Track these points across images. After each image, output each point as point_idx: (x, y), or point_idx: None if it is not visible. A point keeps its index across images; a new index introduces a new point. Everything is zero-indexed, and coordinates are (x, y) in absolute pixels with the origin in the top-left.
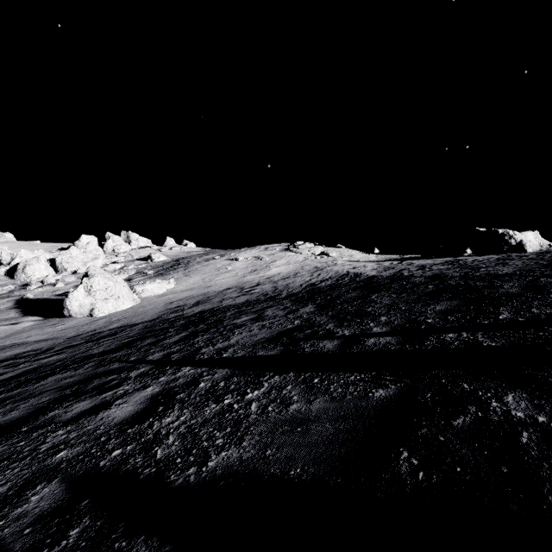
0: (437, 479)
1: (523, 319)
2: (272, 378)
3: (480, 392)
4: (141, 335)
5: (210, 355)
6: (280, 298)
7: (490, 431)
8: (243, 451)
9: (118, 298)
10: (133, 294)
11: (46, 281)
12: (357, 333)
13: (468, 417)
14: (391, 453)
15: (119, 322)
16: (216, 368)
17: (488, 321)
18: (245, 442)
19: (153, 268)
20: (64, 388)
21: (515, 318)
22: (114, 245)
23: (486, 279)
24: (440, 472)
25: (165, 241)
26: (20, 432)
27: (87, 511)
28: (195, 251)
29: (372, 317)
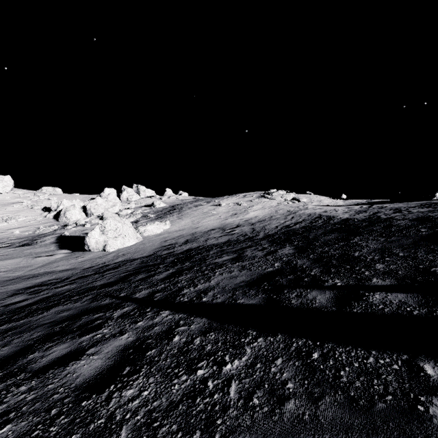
0: None
1: None
2: (256, 340)
3: None
4: (136, 270)
5: (190, 298)
6: (258, 239)
7: None
8: None
9: (125, 237)
10: (137, 233)
11: (78, 223)
12: (352, 284)
13: None
14: None
15: (123, 256)
16: (194, 316)
17: None
18: None
19: (155, 213)
20: (56, 323)
21: None
22: (127, 195)
23: None
24: None
25: (165, 192)
26: None
27: None
28: (187, 199)
29: (364, 264)
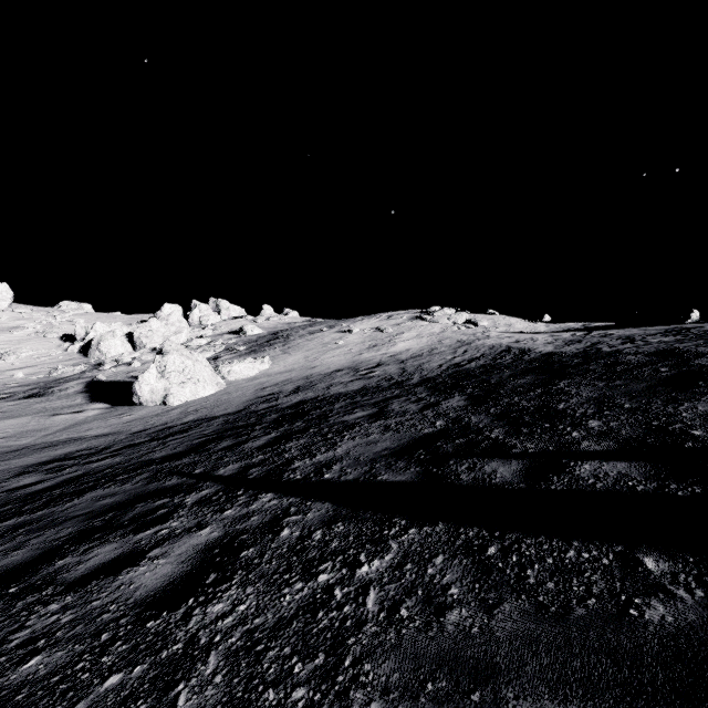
0: None
1: None
2: (406, 532)
3: None
4: (217, 434)
5: (305, 474)
6: (411, 385)
7: None
8: None
9: (198, 382)
10: (217, 377)
11: (121, 360)
12: (552, 449)
13: None
14: None
15: (196, 413)
16: (312, 501)
17: None
18: None
19: (245, 344)
20: (95, 515)
21: None
22: (201, 315)
23: None
24: None
25: (261, 310)
26: (4, 596)
27: None
28: (298, 322)
29: (571, 421)
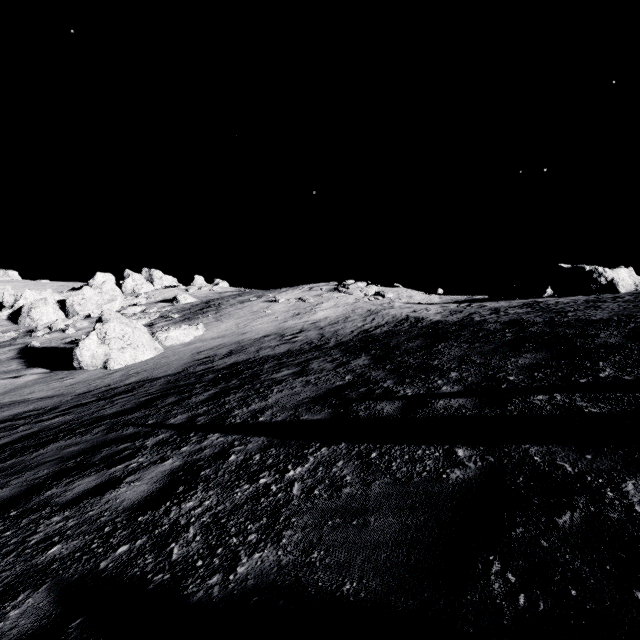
0: (545, 606)
1: (630, 378)
2: (319, 450)
3: (589, 477)
4: (162, 392)
5: (244, 419)
6: (328, 348)
7: (610, 535)
8: (282, 552)
9: (137, 347)
10: (154, 342)
11: (54, 327)
12: (422, 393)
13: (577, 512)
14: (477, 563)
15: (138, 375)
16: (251, 436)
17: (586, 379)
18: (285, 540)
19: (179, 312)
20: (66, 459)
21: (620, 376)
22: (134, 284)
23: (577, 326)
24: (548, 595)
25: (193, 280)
26: (7, 517)
27: (78, 635)
28: (228, 291)
29: (439, 373)
